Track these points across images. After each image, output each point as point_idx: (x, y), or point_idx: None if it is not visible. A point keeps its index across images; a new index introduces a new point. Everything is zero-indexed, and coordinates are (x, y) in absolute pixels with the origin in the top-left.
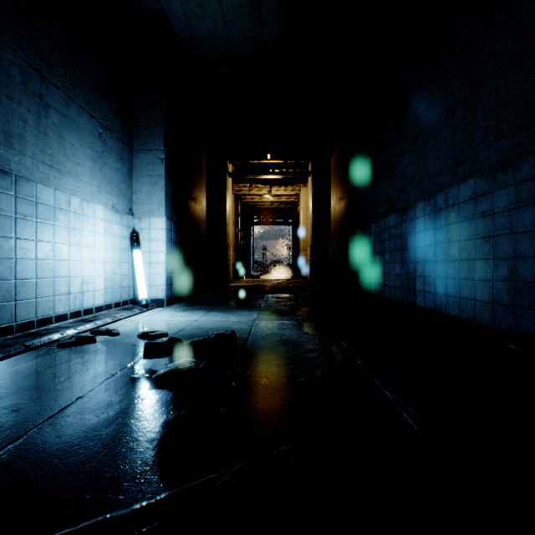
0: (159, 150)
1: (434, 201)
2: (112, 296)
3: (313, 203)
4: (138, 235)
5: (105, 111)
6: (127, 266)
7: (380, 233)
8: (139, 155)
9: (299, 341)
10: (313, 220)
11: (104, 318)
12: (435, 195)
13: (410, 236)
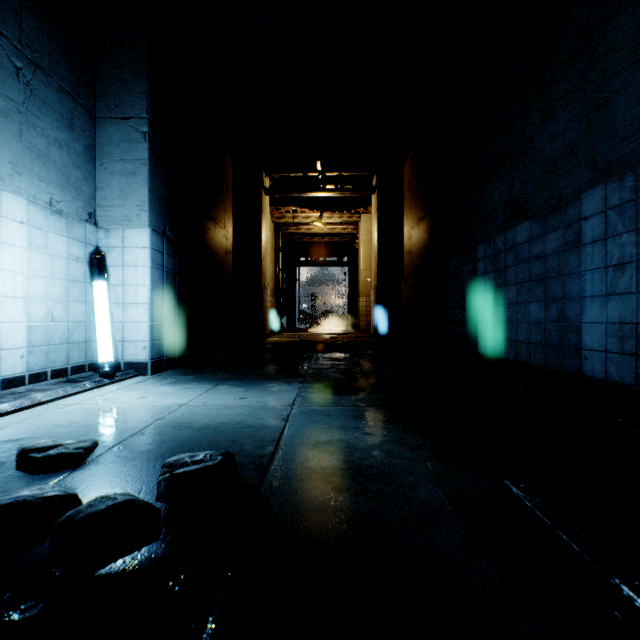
0: (139, 118)
1: (635, 177)
2: (46, 358)
3: (379, 230)
4: (103, 257)
5: (31, 33)
6: (82, 307)
7: (496, 257)
8: (106, 126)
9: (392, 470)
10: (378, 252)
11: (5, 401)
12: (637, 165)
13: (566, 254)
